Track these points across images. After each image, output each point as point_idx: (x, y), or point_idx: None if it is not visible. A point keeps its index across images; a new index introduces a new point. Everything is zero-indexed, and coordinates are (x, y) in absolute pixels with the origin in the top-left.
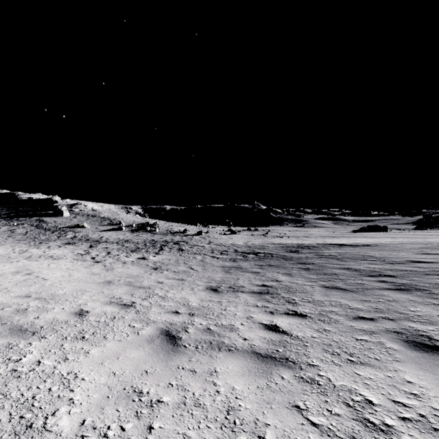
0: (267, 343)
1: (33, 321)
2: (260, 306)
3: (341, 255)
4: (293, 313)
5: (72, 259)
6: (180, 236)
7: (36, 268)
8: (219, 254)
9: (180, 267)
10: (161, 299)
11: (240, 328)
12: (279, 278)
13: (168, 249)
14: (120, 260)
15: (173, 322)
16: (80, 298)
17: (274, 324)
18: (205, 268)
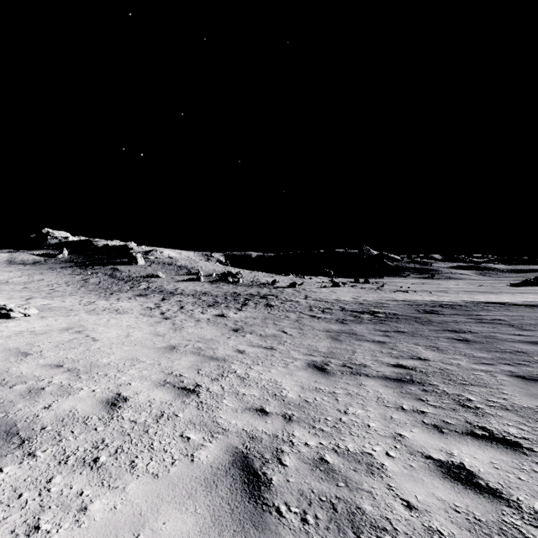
0: (469, 529)
1: (38, 414)
2: (410, 411)
3: (516, 320)
4: (484, 433)
5: (138, 314)
6: (268, 288)
7: (92, 324)
8: (321, 313)
9: (268, 329)
10: (239, 381)
11: (387, 466)
12: (421, 353)
13: (253, 304)
14: (193, 317)
15: (257, 433)
16: (126, 372)
17: (458, 462)
18: (302, 332)
